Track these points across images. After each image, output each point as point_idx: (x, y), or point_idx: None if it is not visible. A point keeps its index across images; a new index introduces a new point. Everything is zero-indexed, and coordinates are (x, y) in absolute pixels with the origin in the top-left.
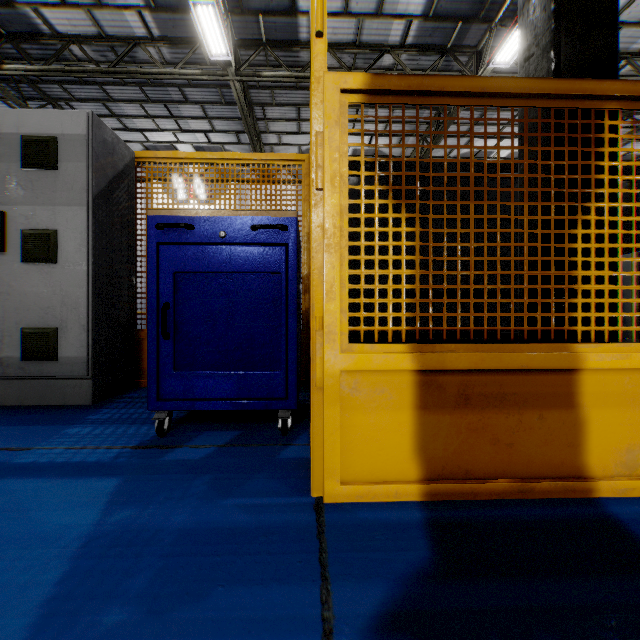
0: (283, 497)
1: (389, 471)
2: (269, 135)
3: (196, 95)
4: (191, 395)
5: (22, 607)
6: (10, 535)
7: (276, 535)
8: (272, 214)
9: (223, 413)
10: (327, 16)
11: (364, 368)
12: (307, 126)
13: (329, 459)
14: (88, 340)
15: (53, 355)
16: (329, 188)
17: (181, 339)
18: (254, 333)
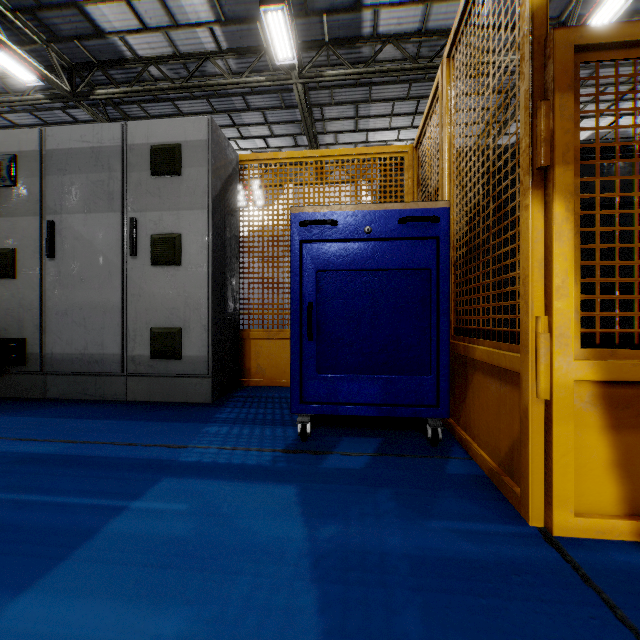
0: (495, 524)
1: (633, 504)
2: (326, 135)
3: (258, 102)
4: (334, 399)
5: (302, 639)
6: (230, 544)
7: (529, 575)
8: (421, 205)
9: (346, 417)
10: (393, 7)
11: (605, 378)
12: (364, 123)
13: (560, 485)
14: (208, 340)
15: (178, 354)
16: (560, 165)
17: (323, 340)
18: (400, 334)
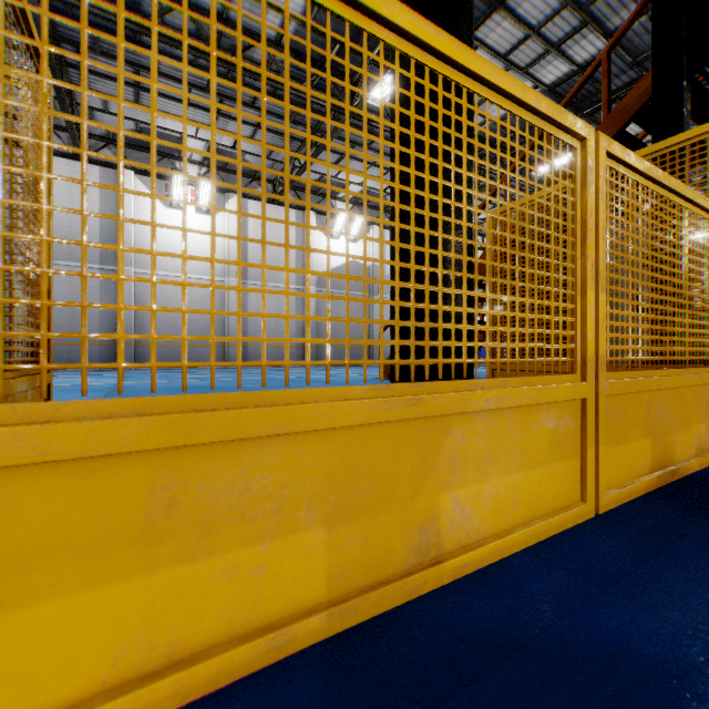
0: None
1: None
2: None
3: None
4: None
5: None
6: None
7: None
8: None
9: None
10: None
11: None
12: None
13: None
14: None
15: None
16: None
17: None
18: None
